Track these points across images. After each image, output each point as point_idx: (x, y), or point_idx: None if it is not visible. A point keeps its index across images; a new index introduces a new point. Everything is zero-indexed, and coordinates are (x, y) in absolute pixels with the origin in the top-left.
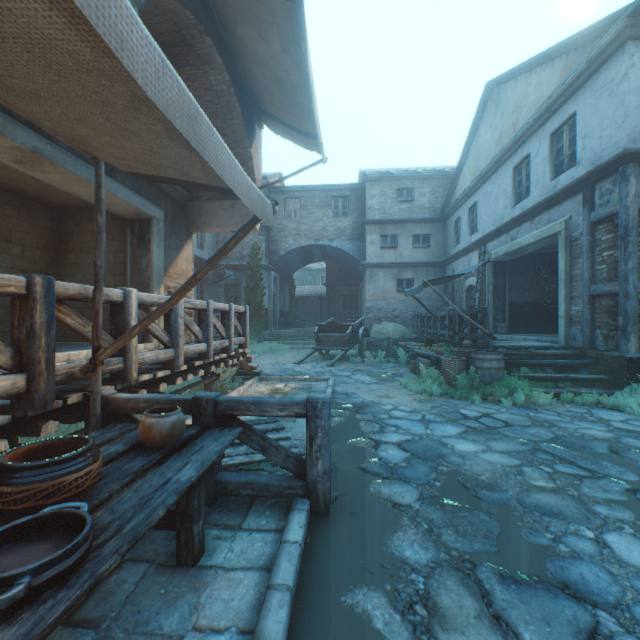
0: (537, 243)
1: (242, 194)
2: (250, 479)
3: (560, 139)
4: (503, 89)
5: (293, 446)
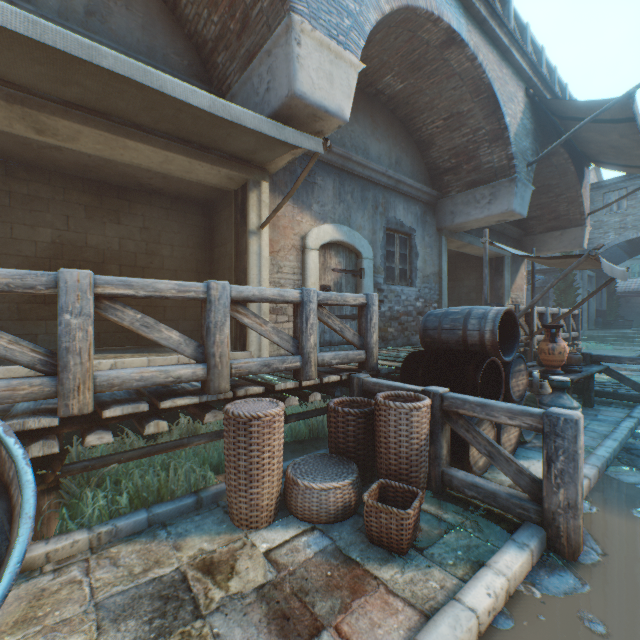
0: None
1: (618, 277)
2: (610, 391)
3: None
4: None
5: (634, 391)
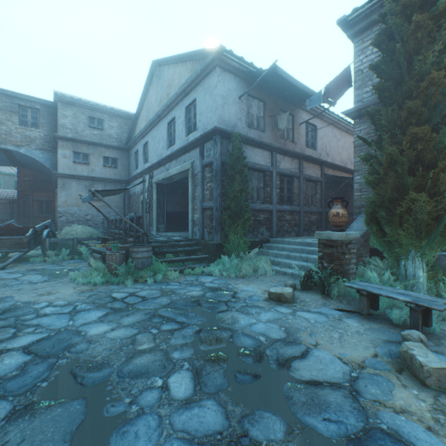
0: (180, 174)
1: None
2: None
3: (190, 112)
4: (163, 69)
5: None
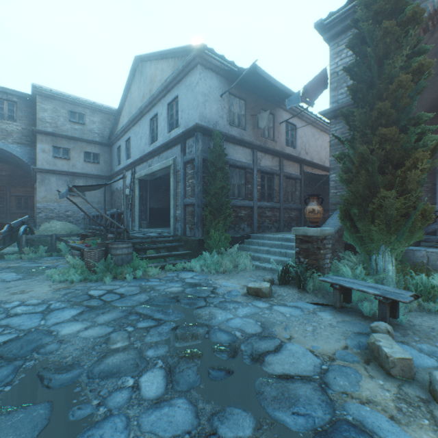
0: (162, 170)
1: None
2: None
3: (172, 109)
4: (145, 65)
5: None
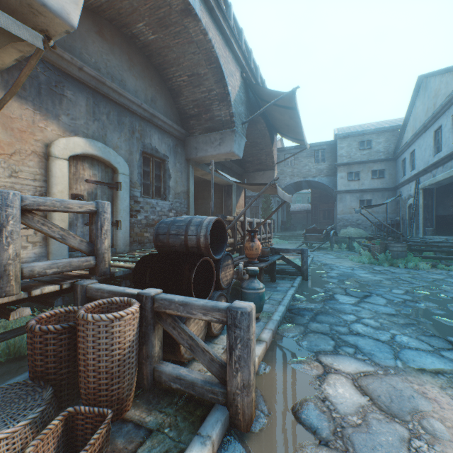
0: (446, 179)
1: (287, 200)
2: (284, 270)
3: None
4: (428, 81)
5: (295, 269)
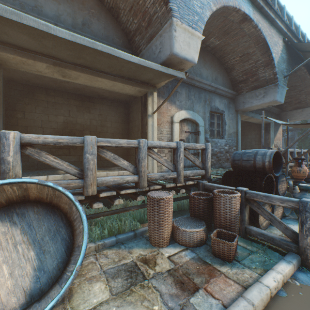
0: None
1: None
2: None
3: None
4: None
5: None
